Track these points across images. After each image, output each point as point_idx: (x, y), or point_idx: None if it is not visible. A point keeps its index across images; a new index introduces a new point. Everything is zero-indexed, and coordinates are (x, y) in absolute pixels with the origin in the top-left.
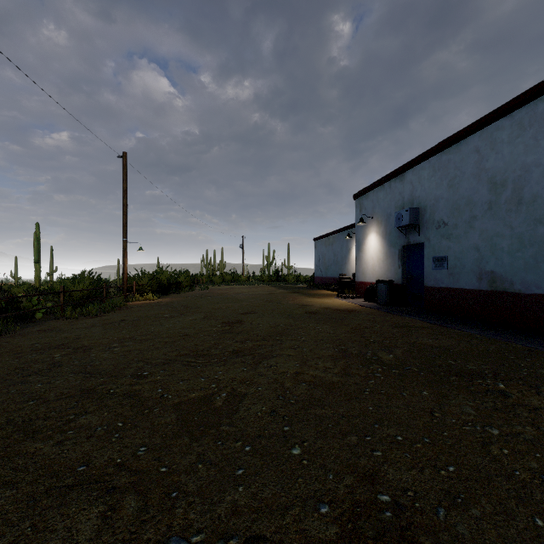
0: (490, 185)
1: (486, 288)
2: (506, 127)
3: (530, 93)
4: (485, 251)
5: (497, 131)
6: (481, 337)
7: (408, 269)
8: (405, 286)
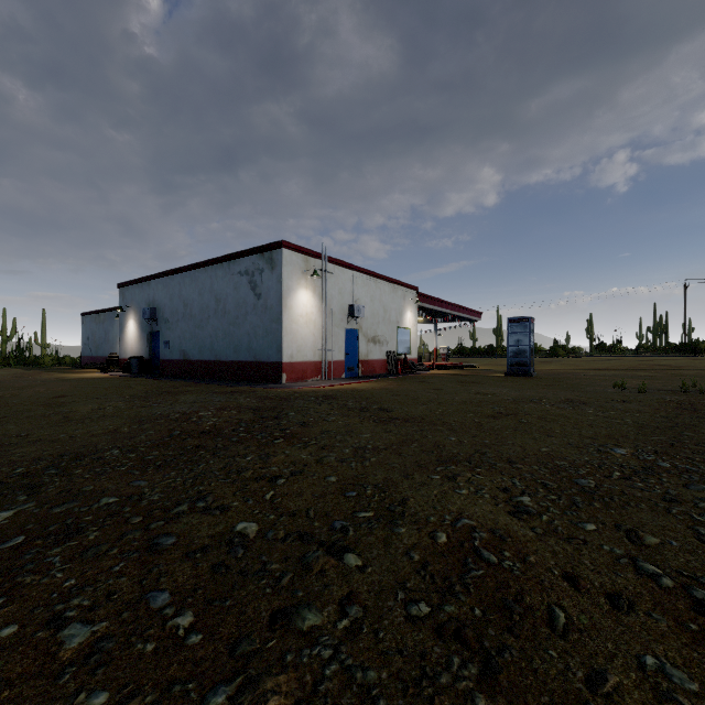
0: (184, 304)
1: (183, 359)
2: (188, 277)
3: (193, 266)
4: (182, 339)
5: (186, 277)
6: (163, 381)
7: (154, 348)
8: (152, 360)
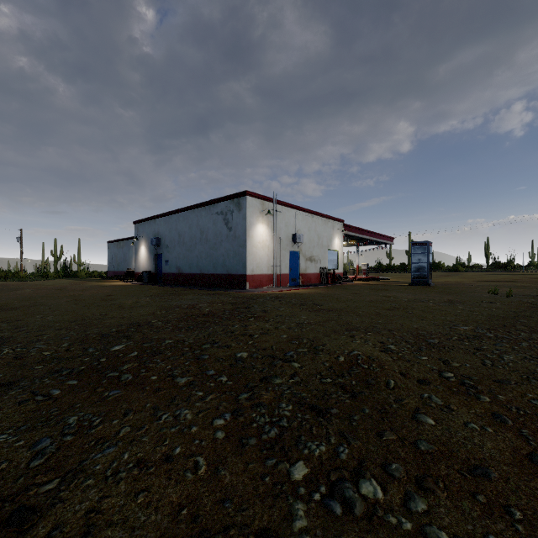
0: (179, 235)
1: (178, 272)
2: (182, 216)
3: (185, 209)
4: (178, 259)
5: (180, 216)
6: (166, 287)
7: (158, 265)
8: (156, 273)
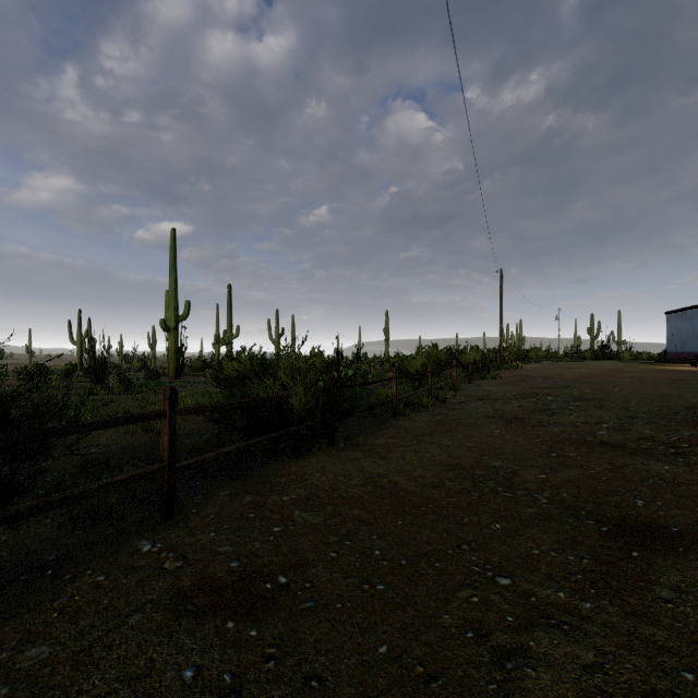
0: None
1: None
2: None
3: None
4: None
5: None
6: None
7: None
8: None
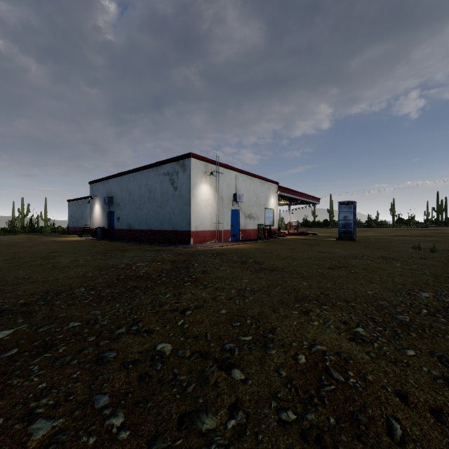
0: (129, 194)
1: (128, 228)
2: (132, 177)
3: (135, 170)
4: (128, 216)
5: (130, 177)
6: (116, 242)
7: (111, 222)
8: (109, 229)
